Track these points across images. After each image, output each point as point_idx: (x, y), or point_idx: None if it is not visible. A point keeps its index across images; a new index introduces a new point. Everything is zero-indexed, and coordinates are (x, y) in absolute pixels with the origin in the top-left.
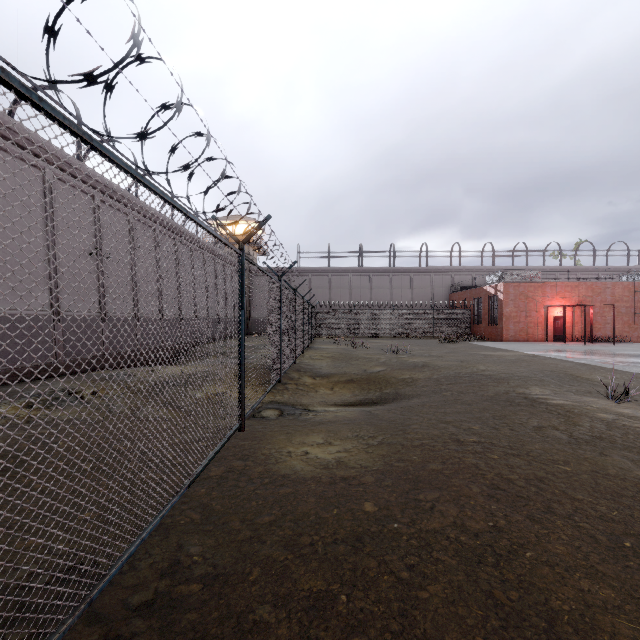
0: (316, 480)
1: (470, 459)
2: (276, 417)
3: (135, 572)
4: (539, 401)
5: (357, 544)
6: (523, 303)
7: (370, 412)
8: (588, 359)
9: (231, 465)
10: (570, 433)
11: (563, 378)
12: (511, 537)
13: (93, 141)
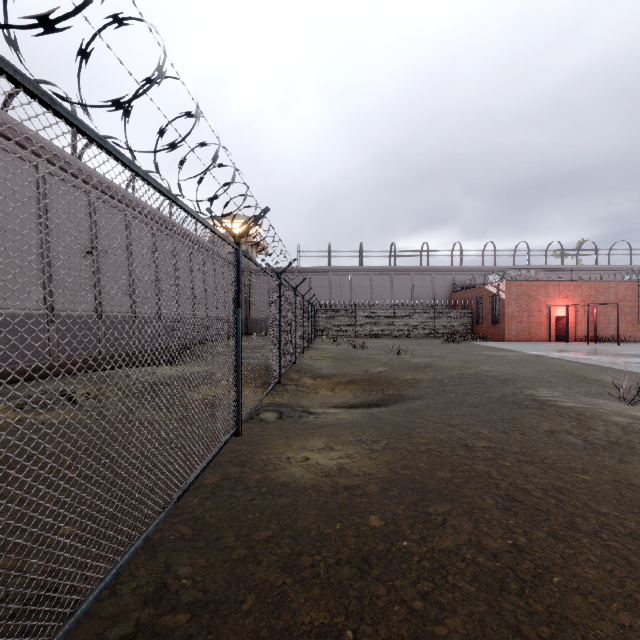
0: (317, 489)
1: (481, 466)
2: (275, 420)
3: (115, 599)
4: (548, 403)
5: (363, 566)
6: (525, 303)
7: (372, 414)
8: (594, 359)
9: (227, 472)
10: (585, 438)
11: (571, 379)
12: (534, 558)
13: (55, 105)
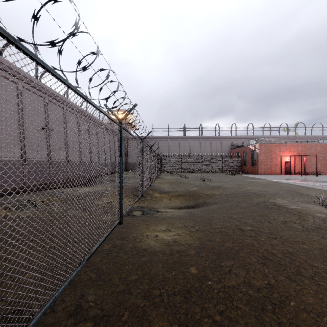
0: (162, 252)
1: (248, 240)
2: (140, 215)
3: (53, 314)
4: (282, 206)
5: (187, 295)
6: (269, 154)
7: (191, 212)
8: (305, 183)
9: (115, 243)
10: (302, 225)
11: (293, 194)
12: (279, 291)
13: (16, 42)
